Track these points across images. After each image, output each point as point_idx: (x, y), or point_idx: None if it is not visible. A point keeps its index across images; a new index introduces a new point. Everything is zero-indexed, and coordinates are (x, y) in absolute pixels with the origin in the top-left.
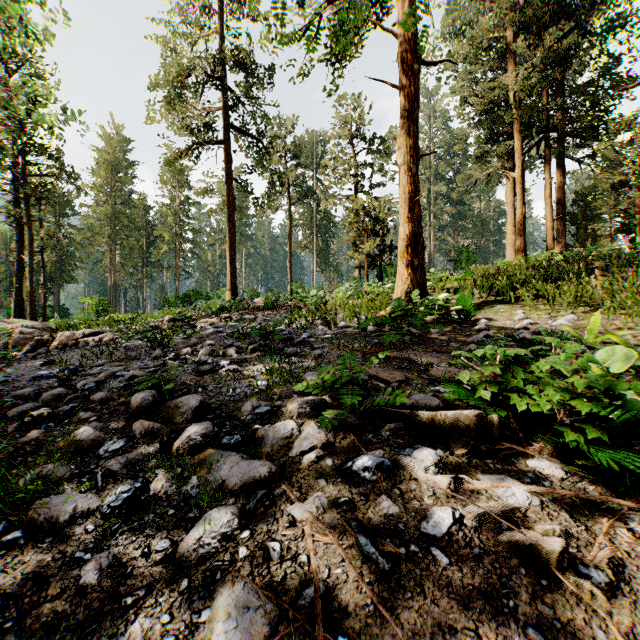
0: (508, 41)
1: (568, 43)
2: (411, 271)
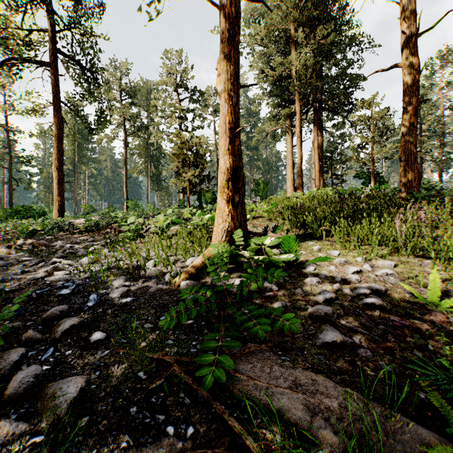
0: (292, 33)
1: (332, 41)
2: (232, 207)
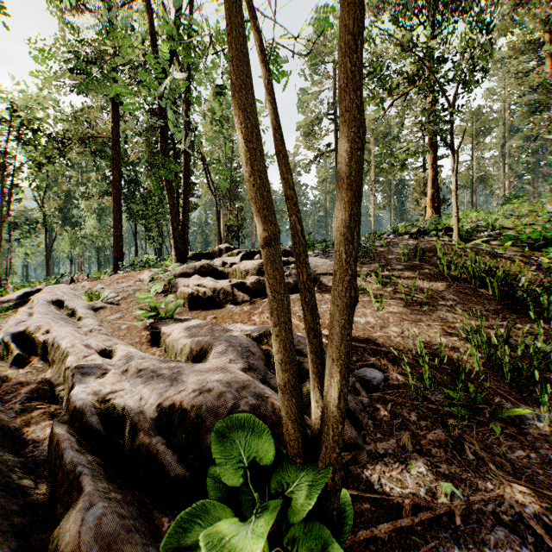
0: (543, 40)
1: None
2: (432, 210)
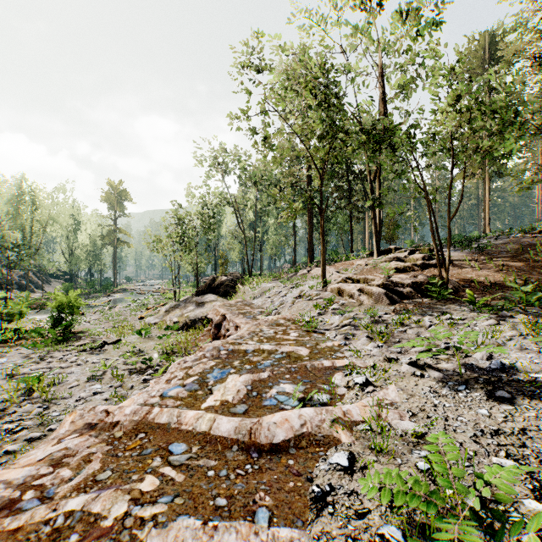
0: None
1: None
2: None
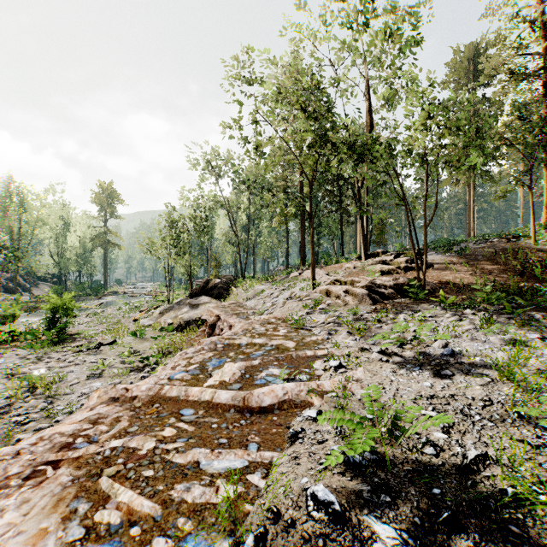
0: None
1: None
2: (546, 215)
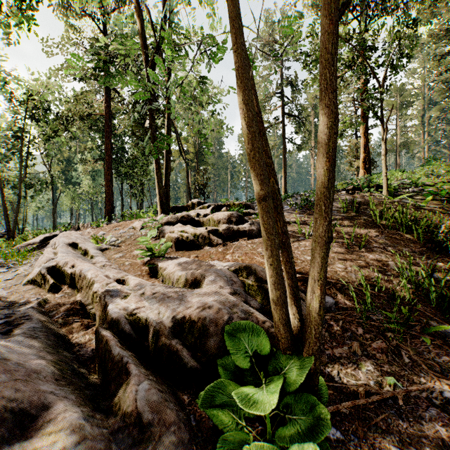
0: None
1: None
2: (364, 170)
